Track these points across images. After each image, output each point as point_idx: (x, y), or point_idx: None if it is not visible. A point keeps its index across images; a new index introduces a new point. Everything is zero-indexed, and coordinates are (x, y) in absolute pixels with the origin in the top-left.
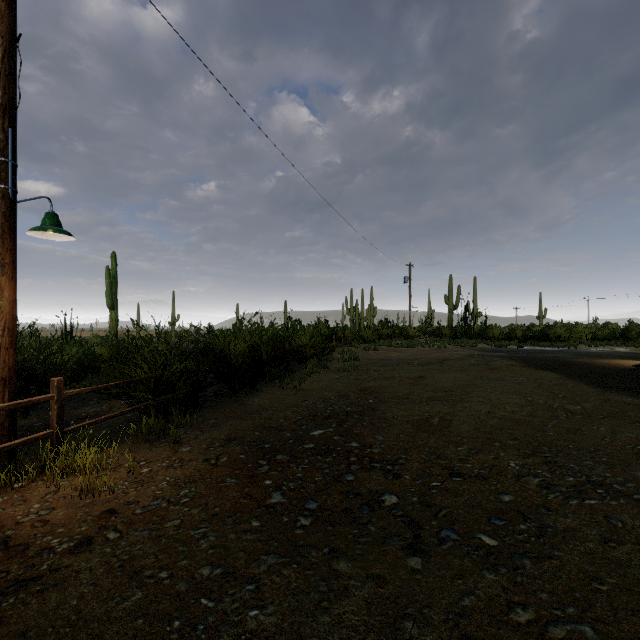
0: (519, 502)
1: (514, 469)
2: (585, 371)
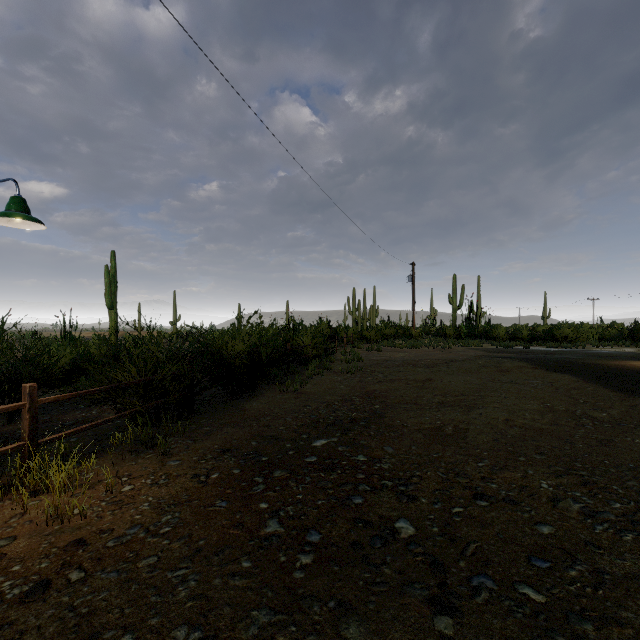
0: (561, 536)
1: (548, 491)
2: (601, 373)
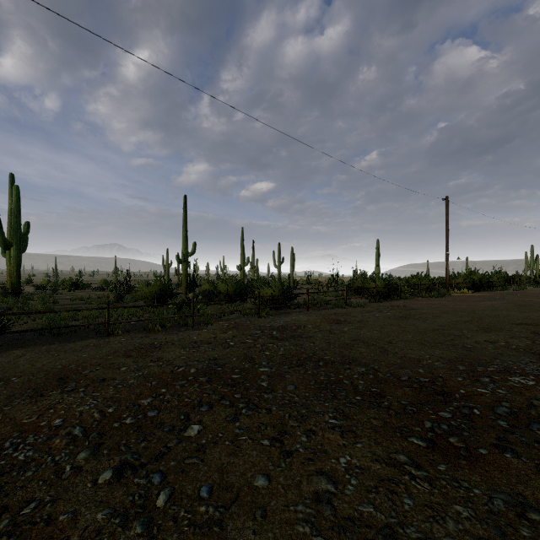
0: None
1: None
2: None
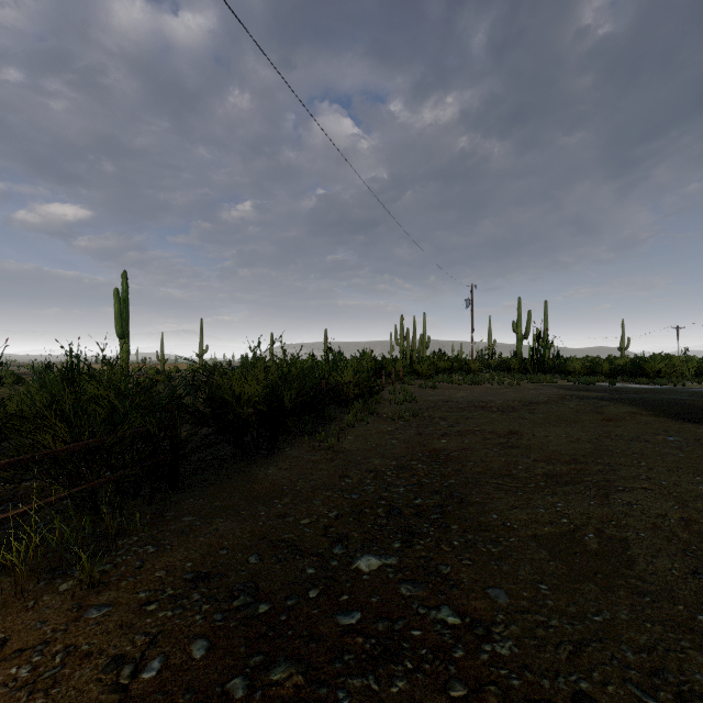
0: None
1: None
2: None
